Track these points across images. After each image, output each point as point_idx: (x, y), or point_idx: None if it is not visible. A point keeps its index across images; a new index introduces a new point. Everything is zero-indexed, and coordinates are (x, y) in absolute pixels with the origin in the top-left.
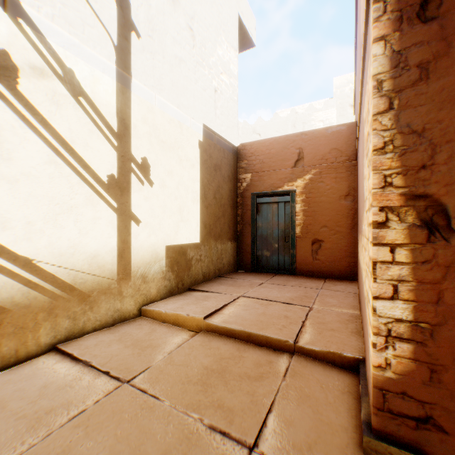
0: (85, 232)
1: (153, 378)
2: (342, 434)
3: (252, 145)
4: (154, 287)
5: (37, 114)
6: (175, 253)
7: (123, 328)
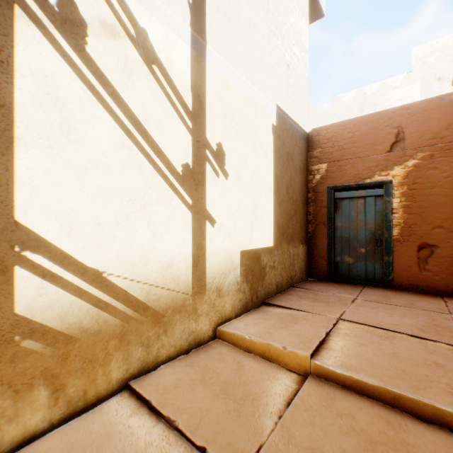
0: (159, 235)
1: None
2: None
3: (327, 129)
4: (229, 302)
5: (107, 85)
6: (249, 259)
7: (201, 357)
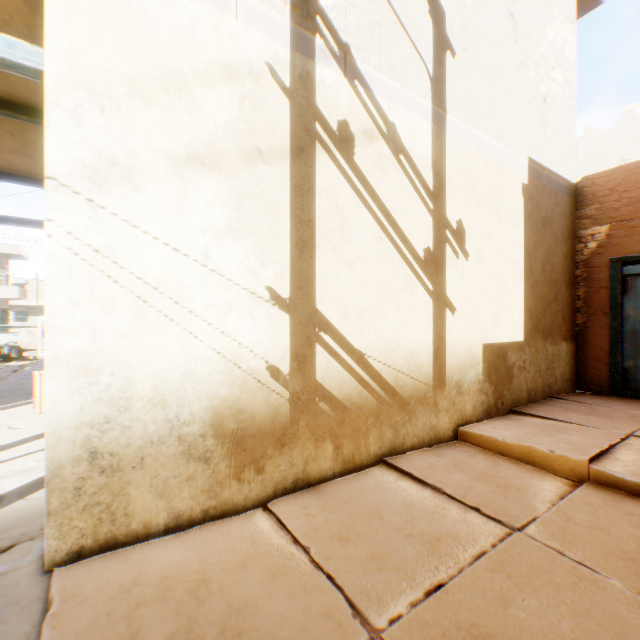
0: (404, 322)
1: (556, 536)
2: None
3: (608, 175)
4: (469, 402)
5: (366, 185)
6: (492, 355)
7: (446, 452)
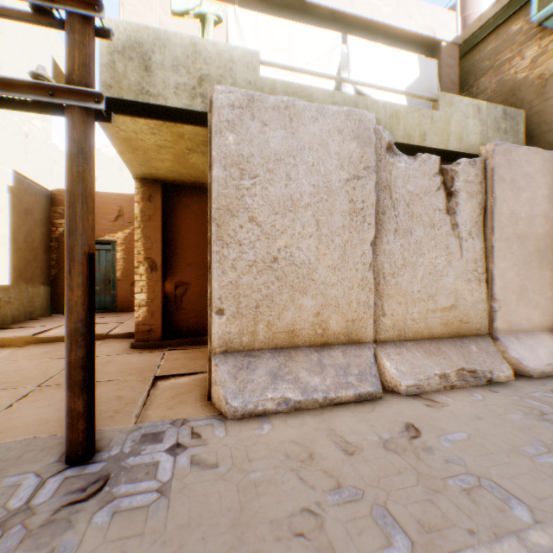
0: None
1: (7, 359)
2: (125, 349)
3: None
4: None
5: None
6: None
7: None
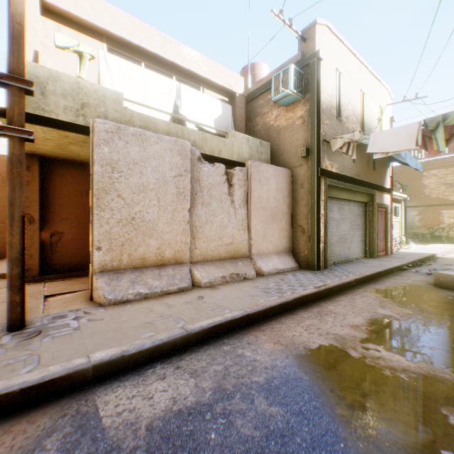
0: None
1: None
2: (5, 284)
3: None
4: None
5: None
6: None
7: None
